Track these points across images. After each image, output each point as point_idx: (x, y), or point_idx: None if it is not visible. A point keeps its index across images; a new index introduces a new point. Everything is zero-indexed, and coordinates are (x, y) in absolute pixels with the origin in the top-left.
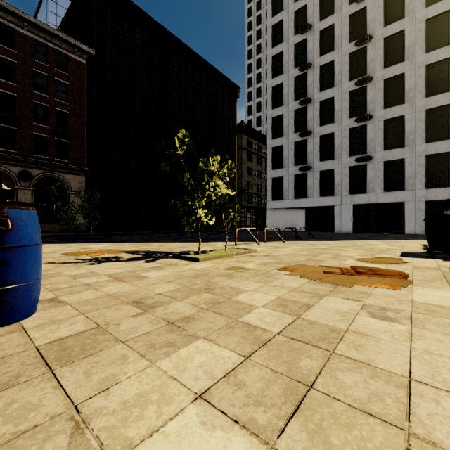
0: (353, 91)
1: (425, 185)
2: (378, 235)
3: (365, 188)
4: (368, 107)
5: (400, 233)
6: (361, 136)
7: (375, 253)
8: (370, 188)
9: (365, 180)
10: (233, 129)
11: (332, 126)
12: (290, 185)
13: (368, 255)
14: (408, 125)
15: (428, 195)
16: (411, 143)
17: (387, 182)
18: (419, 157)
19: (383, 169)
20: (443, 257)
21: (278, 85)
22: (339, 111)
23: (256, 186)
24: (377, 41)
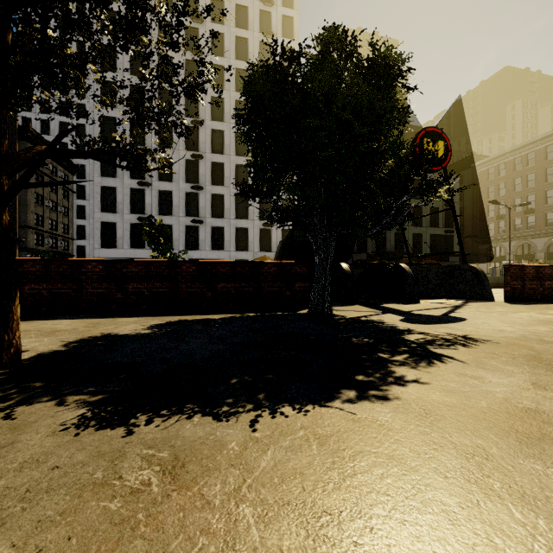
0: (188, 160)
1: (235, 249)
2: None
3: (198, 246)
4: (200, 179)
5: None
6: (195, 201)
7: None
8: (202, 246)
9: (198, 239)
10: (13, 131)
11: (170, 185)
12: (125, 234)
13: None
14: (226, 203)
15: (237, 256)
16: (228, 217)
17: (213, 243)
18: (232, 228)
19: (211, 233)
20: None
21: (110, 117)
22: (177, 173)
23: (50, 222)
24: (207, 128)
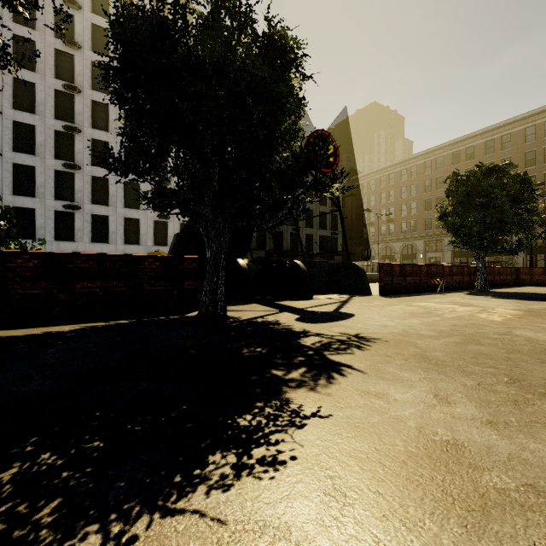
0: (59, 131)
1: (124, 241)
2: None
3: (74, 236)
4: (77, 157)
5: None
6: (69, 183)
7: None
8: (79, 237)
9: (74, 228)
10: None
11: (32, 159)
12: None
13: None
14: (112, 188)
15: (126, 250)
16: (114, 205)
17: (94, 234)
18: (120, 217)
19: (91, 221)
20: None
21: None
22: (43, 146)
23: None
24: (86, 98)
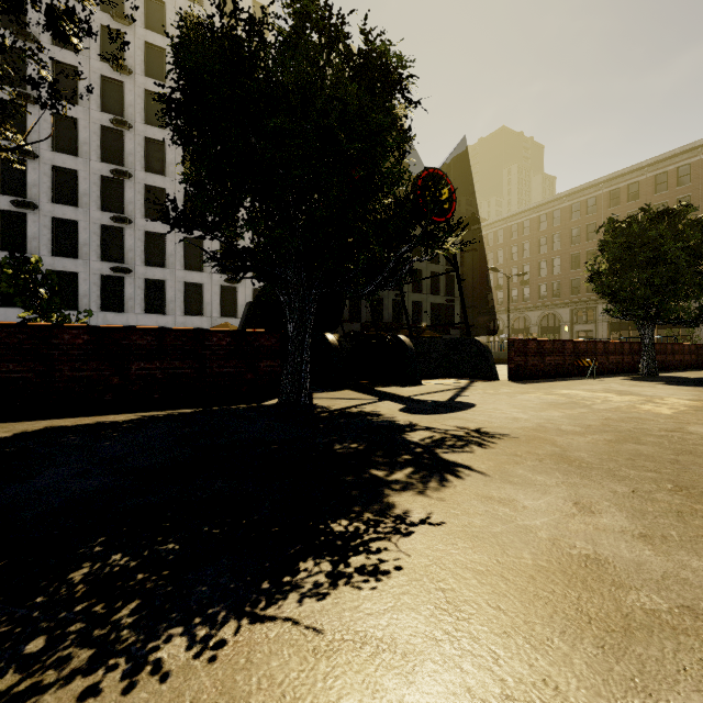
0: (106, 177)
1: (184, 312)
2: None
3: (123, 306)
4: (127, 207)
5: None
6: (118, 240)
7: None
8: (130, 307)
9: (123, 296)
10: None
11: (75, 211)
12: None
13: None
14: (170, 246)
15: (187, 322)
16: (172, 266)
17: (148, 303)
18: (179, 282)
19: (144, 287)
20: None
21: None
22: (87, 195)
23: None
24: (138, 135)
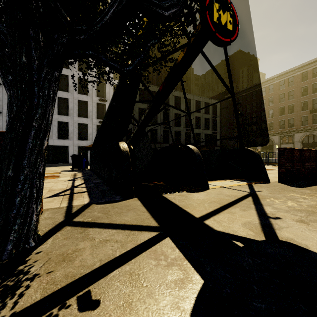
0: None
1: (78, 138)
2: (54, 164)
3: None
4: None
5: (66, 163)
6: None
7: (50, 172)
8: (50, 135)
9: None
10: None
11: None
12: None
13: (47, 172)
14: (70, 105)
15: (79, 143)
16: (72, 115)
17: (59, 133)
18: (75, 123)
19: (57, 126)
20: (76, 171)
21: None
22: None
23: None
24: None
